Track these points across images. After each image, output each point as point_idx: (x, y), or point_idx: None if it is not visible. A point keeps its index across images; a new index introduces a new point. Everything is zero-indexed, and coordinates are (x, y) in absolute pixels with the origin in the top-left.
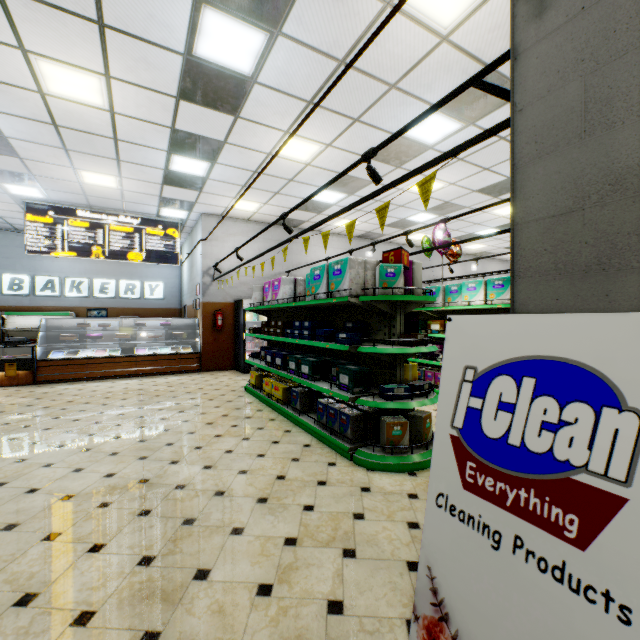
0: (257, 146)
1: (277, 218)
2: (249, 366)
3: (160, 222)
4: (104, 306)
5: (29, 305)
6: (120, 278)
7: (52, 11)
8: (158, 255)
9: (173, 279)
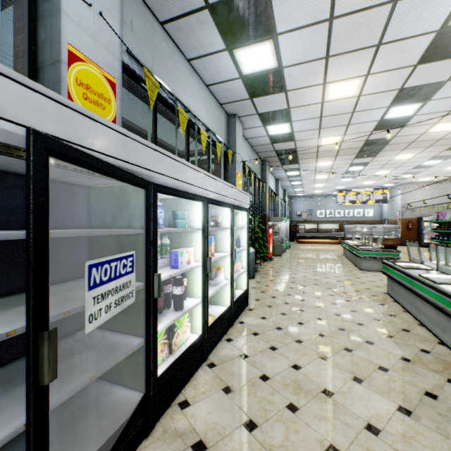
0: (435, 170)
1: (445, 195)
2: (426, 245)
3: (380, 188)
4: (348, 220)
5: (324, 220)
6: (354, 209)
7: (388, 168)
8: (379, 201)
9: (377, 207)
